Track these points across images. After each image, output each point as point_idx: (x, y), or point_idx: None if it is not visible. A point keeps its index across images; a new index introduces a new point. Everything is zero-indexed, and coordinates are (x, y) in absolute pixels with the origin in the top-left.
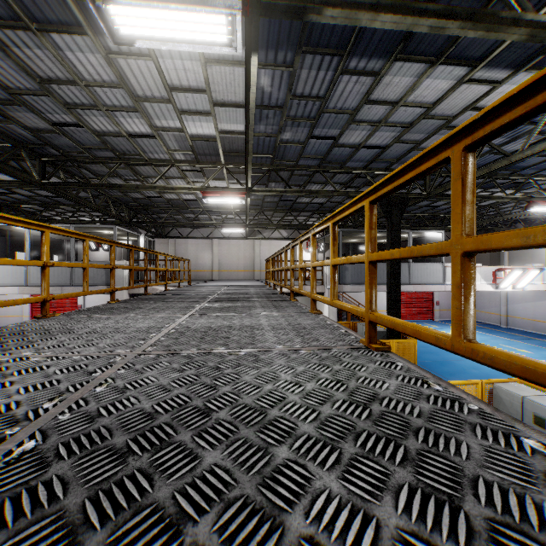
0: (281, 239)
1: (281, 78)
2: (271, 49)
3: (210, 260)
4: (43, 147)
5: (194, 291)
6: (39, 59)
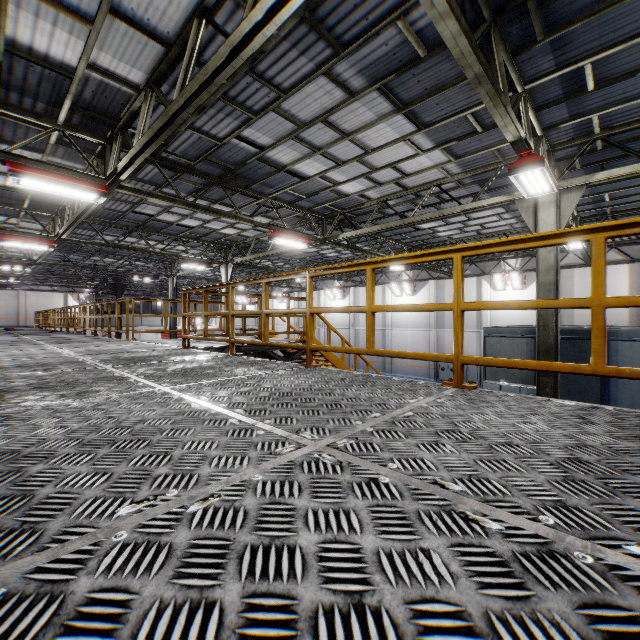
0: (52, 291)
1: None
2: None
3: None
4: None
5: None
6: None
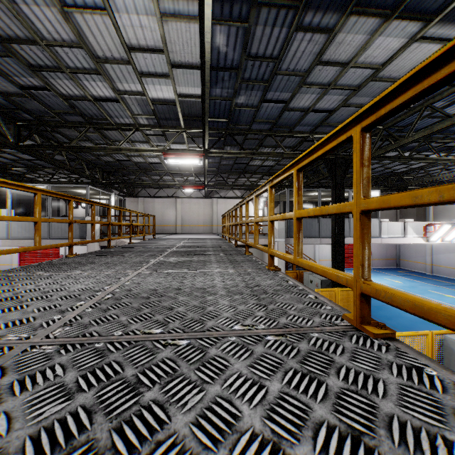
0: (236, 198)
1: (237, 37)
2: (227, 3)
3: (174, 216)
4: (17, 111)
5: (155, 244)
6: None
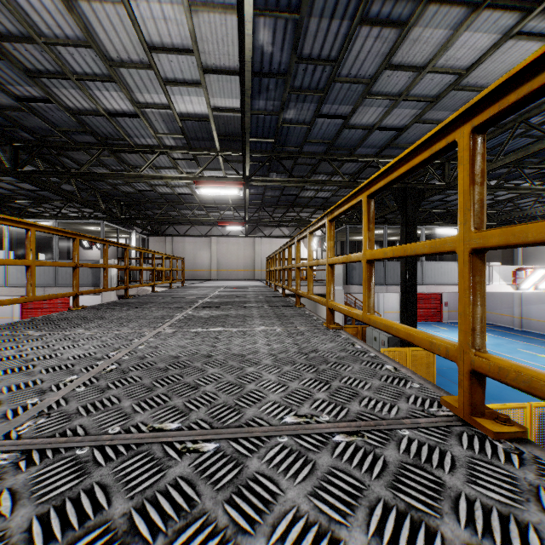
0: (283, 237)
1: (285, 33)
2: None
3: (208, 259)
4: (13, 129)
5: (184, 293)
6: None
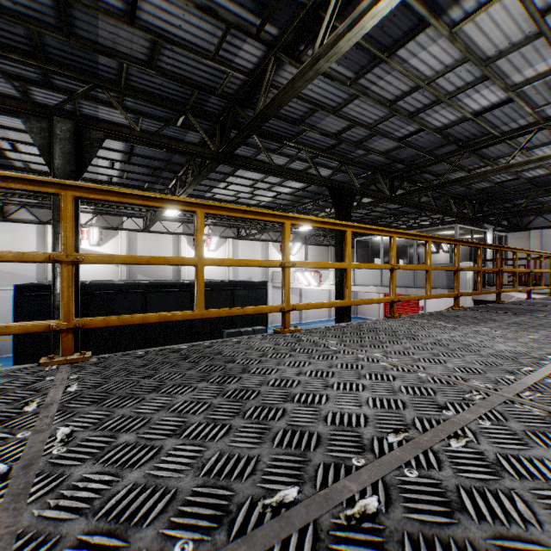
0: None
1: None
2: None
3: None
4: (391, 165)
5: None
6: (388, 84)
